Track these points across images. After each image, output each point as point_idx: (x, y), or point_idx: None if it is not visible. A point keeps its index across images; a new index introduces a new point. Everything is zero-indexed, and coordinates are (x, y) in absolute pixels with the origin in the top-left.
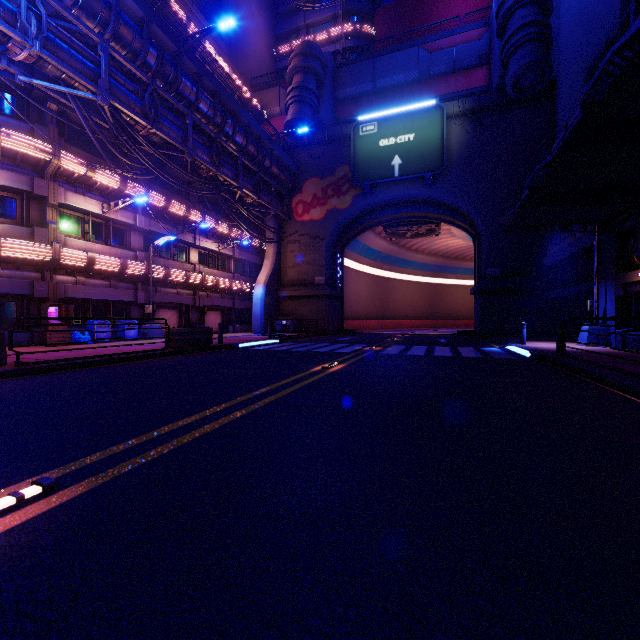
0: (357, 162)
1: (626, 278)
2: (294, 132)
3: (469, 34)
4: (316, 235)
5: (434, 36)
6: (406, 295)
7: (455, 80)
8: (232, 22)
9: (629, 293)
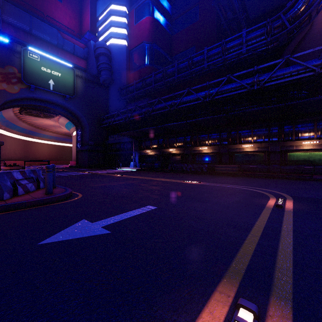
0: (26, 70)
1: (142, 151)
2: None
3: (79, 43)
4: None
5: (64, 31)
6: (12, 146)
7: (74, 58)
8: None
9: (141, 155)
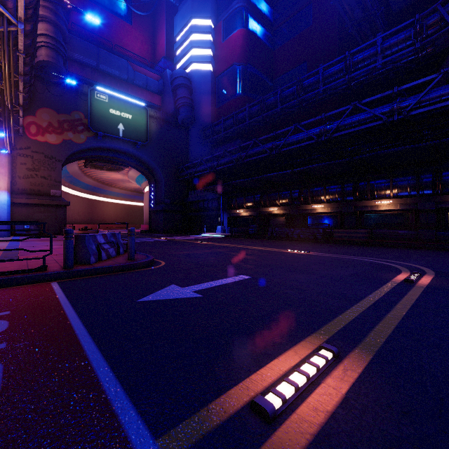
0: (93, 115)
1: (232, 211)
2: (62, 78)
3: (153, 74)
4: (52, 156)
5: (136, 62)
6: (75, 206)
7: (146, 94)
8: (97, 21)
9: (231, 216)
